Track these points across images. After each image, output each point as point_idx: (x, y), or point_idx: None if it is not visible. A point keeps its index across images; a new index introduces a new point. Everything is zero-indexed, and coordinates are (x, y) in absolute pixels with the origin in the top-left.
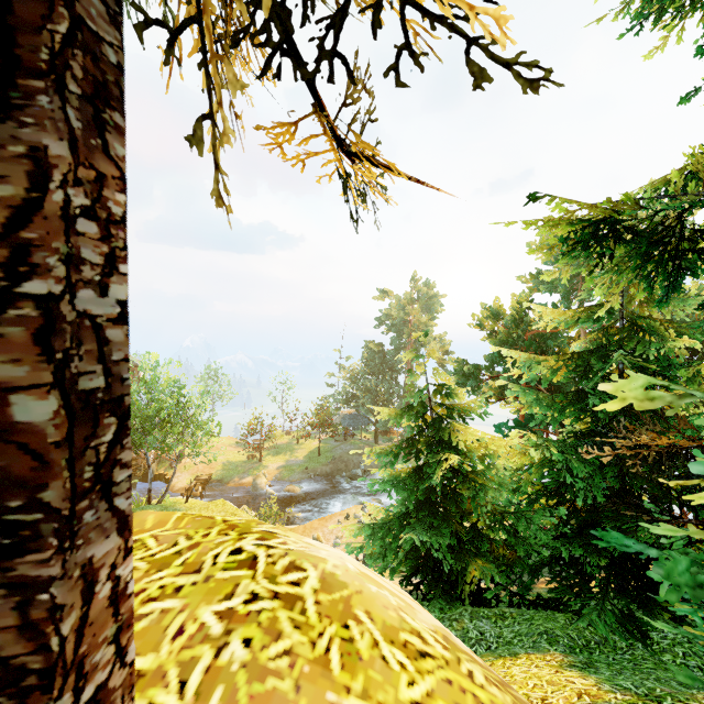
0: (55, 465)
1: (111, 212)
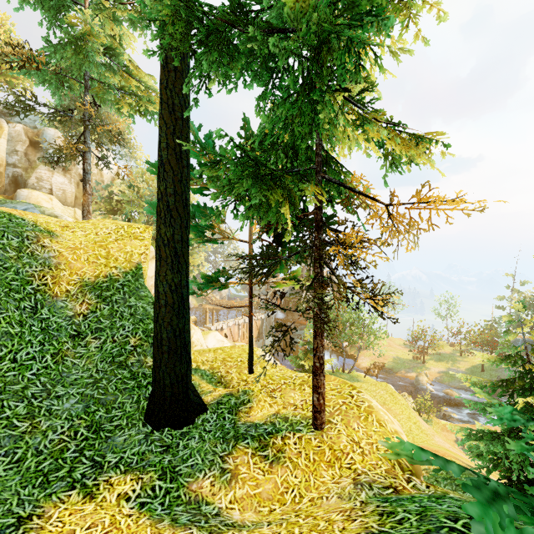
0: (319, 369)
1: (323, 344)
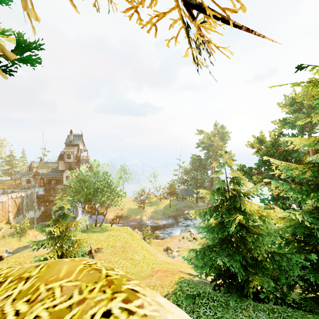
0: None
1: None
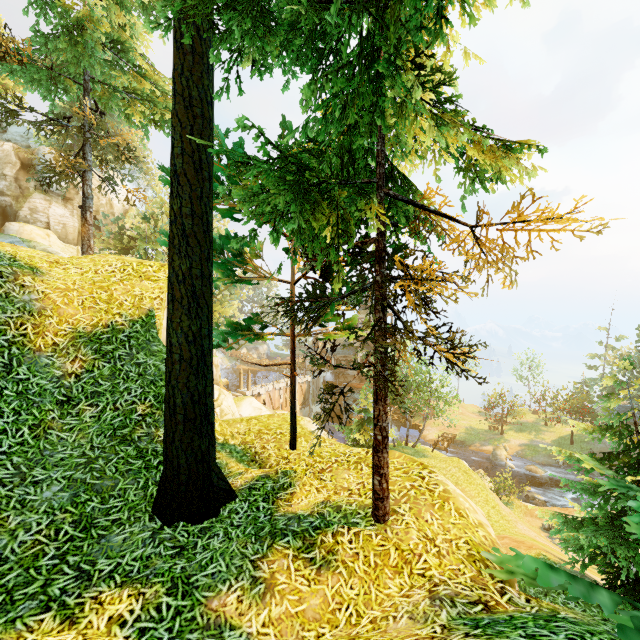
0: (381, 444)
1: (386, 411)
